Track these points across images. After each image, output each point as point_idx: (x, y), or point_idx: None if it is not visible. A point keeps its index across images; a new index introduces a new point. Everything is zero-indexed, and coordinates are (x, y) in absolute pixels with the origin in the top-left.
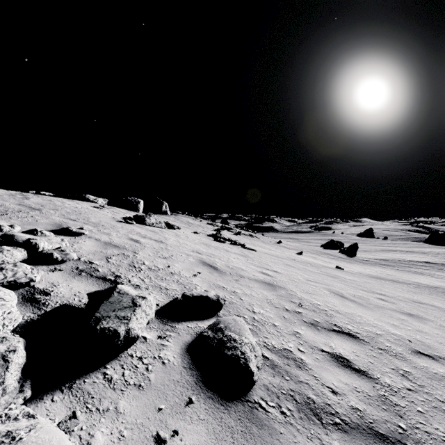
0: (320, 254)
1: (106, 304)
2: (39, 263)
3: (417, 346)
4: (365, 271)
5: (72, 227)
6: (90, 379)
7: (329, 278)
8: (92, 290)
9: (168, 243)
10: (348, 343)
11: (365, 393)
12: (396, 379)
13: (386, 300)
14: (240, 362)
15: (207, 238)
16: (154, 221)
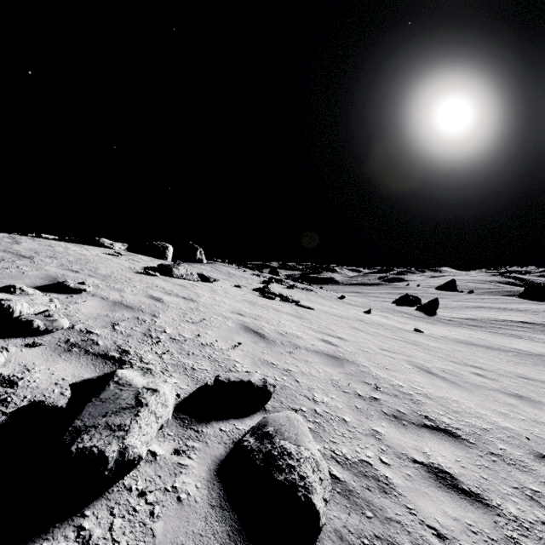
0: (393, 312)
1: (95, 404)
2: (12, 335)
3: (539, 447)
4: (450, 334)
5: (70, 282)
6: (53, 542)
7: (408, 345)
8: (84, 376)
9: (200, 302)
10: (448, 447)
11: (485, 534)
12: (524, 507)
13: (484, 375)
14: (298, 494)
15: (252, 293)
16: (183, 272)
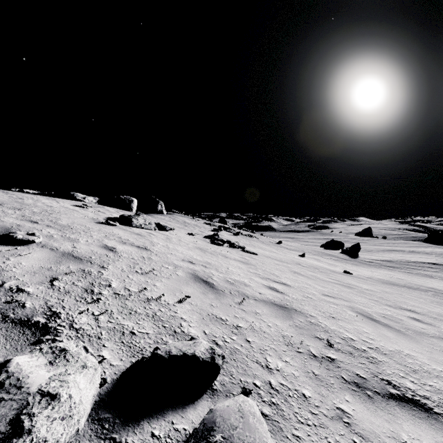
0: (323, 255)
1: None
2: None
3: None
4: (374, 275)
5: (19, 233)
6: None
7: (344, 289)
8: None
9: (154, 250)
10: (426, 429)
11: None
12: None
13: (420, 319)
14: None
15: (203, 240)
16: (142, 222)
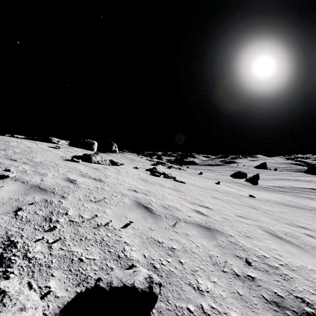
0: (232, 182)
1: None
2: None
3: None
4: (270, 198)
5: None
6: None
7: (252, 210)
8: None
9: (106, 181)
10: None
11: None
12: None
13: (313, 235)
14: None
15: (145, 172)
16: (99, 159)
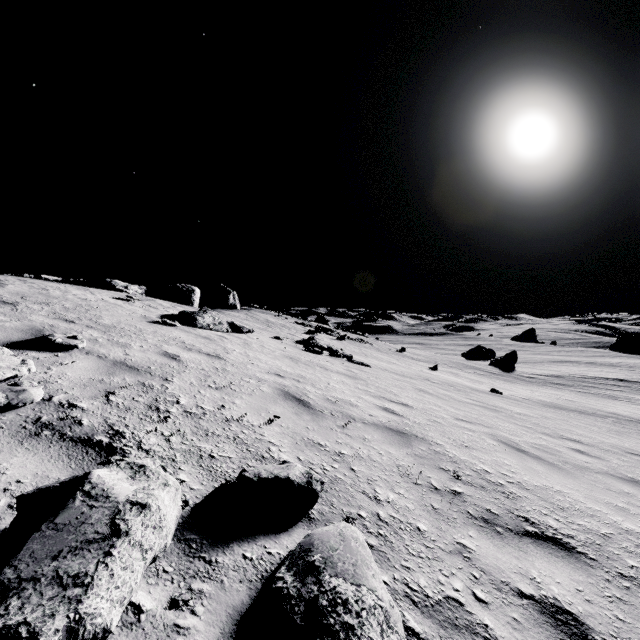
0: (463, 368)
1: (44, 536)
2: None
3: None
4: (533, 395)
5: (57, 336)
6: None
7: (488, 412)
8: (51, 475)
9: (229, 359)
10: (562, 567)
11: None
12: None
13: (586, 452)
14: None
15: (294, 346)
16: (210, 321)
